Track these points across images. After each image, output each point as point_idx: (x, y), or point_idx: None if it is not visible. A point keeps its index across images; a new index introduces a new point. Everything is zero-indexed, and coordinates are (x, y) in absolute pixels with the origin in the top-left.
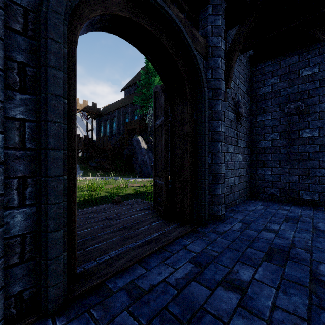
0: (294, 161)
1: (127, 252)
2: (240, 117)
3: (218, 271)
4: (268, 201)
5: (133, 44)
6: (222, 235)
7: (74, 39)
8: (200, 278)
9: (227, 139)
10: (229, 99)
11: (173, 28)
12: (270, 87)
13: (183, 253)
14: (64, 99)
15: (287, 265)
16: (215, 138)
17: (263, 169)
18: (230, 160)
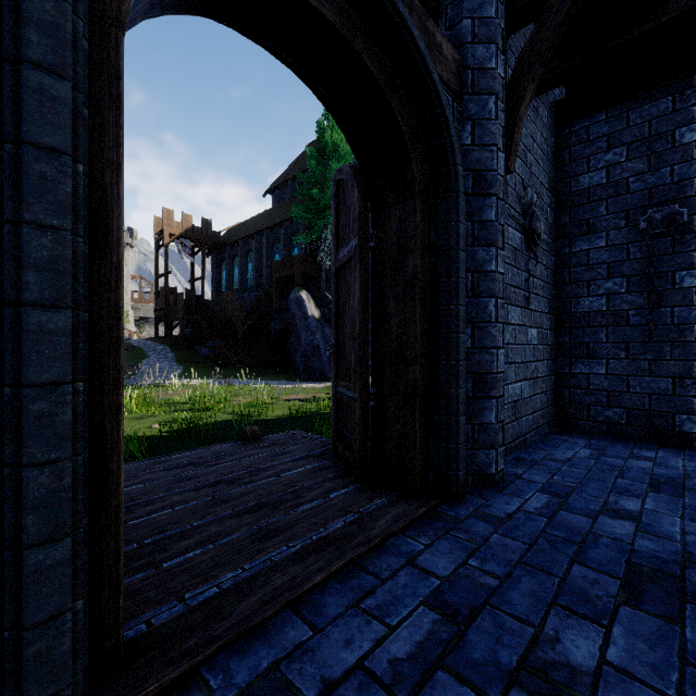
0: (662, 345)
1: (264, 576)
2: (535, 240)
3: (505, 638)
4: (601, 438)
5: (283, 55)
6: (503, 526)
7: (118, 11)
8: (459, 657)
9: (506, 292)
10: (511, 199)
11: (383, 10)
12: (605, 173)
13: (408, 577)
14: (77, 163)
15: (688, 620)
16: (481, 289)
17: (587, 362)
18: (514, 341)
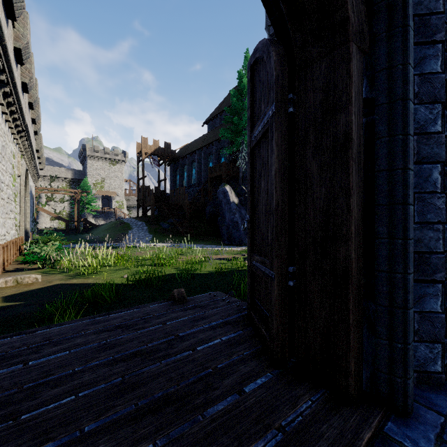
0: None
1: None
2: None
3: None
4: None
5: None
6: None
7: None
8: None
9: None
10: None
11: None
12: None
13: None
14: None
15: None
16: (423, 154)
17: None
18: None
